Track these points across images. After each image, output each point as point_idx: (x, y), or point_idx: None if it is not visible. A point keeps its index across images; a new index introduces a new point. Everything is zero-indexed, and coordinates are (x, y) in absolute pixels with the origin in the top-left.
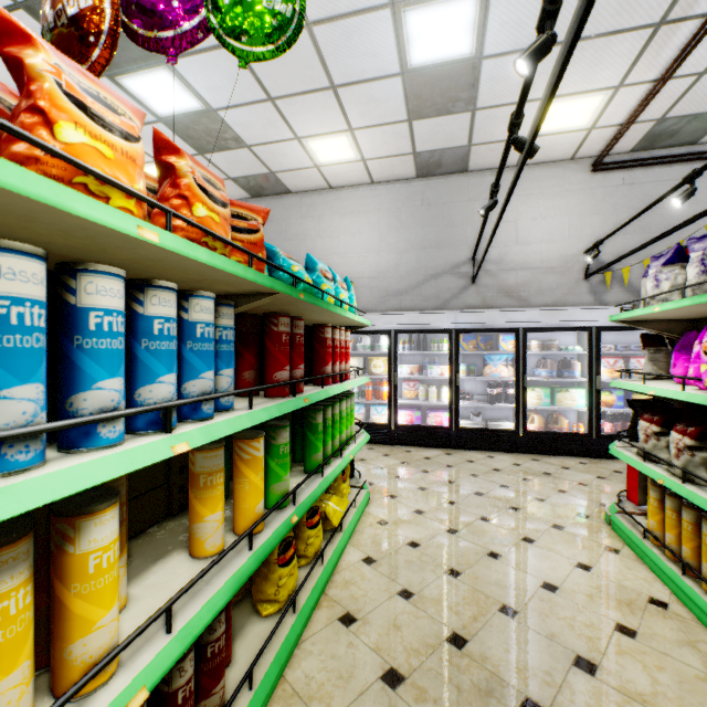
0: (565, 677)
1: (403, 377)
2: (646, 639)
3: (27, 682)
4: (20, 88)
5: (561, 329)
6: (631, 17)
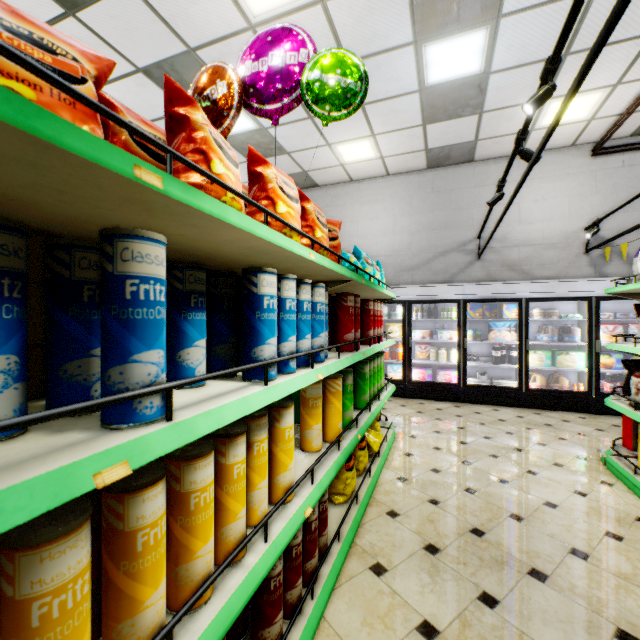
0: (562, 559)
1: (416, 340)
2: (631, 542)
3: (267, 487)
4: (250, 183)
5: (562, 299)
6: (626, 30)
